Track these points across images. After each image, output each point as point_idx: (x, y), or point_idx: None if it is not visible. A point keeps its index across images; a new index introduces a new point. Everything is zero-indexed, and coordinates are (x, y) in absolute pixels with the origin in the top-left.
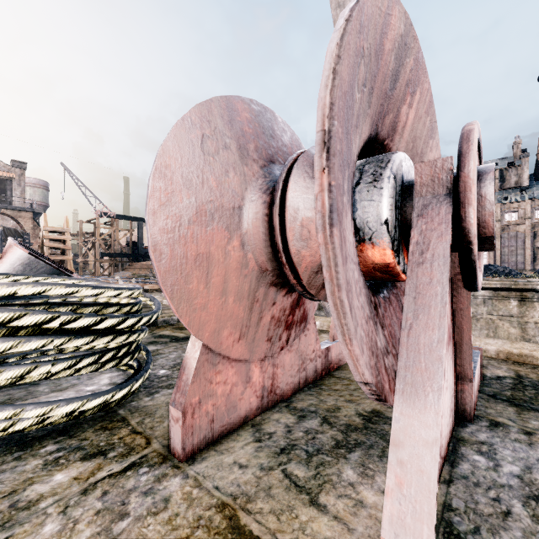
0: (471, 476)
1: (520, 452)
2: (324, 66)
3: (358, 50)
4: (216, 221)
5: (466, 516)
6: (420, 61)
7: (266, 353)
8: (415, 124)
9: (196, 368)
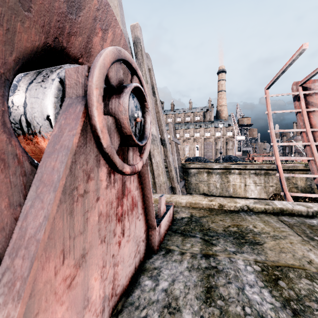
0: (136, 301)
1: (174, 269)
2: None
3: None
4: None
5: None
6: (107, 7)
7: None
8: None
9: None
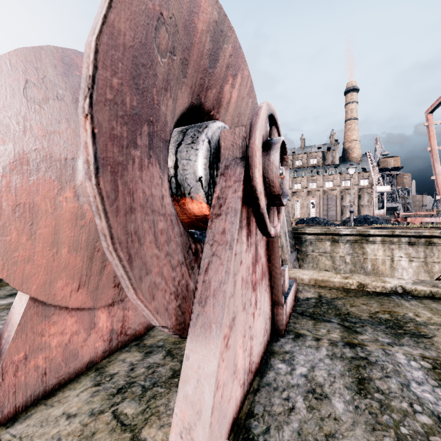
0: (273, 382)
1: (310, 355)
2: (98, 11)
3: (152, 13)
4: (43, 170)
5: (263, 419)
6: (239, 50)
7: (114, 298)
8: (239, 102)
9: (20, 323)
